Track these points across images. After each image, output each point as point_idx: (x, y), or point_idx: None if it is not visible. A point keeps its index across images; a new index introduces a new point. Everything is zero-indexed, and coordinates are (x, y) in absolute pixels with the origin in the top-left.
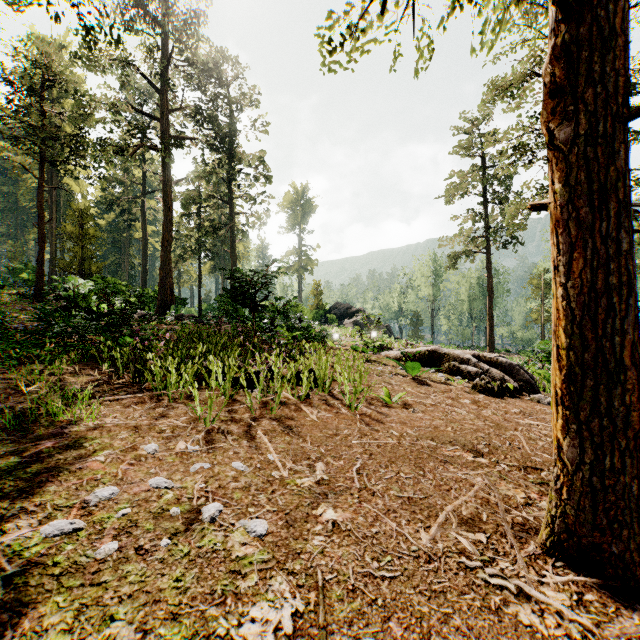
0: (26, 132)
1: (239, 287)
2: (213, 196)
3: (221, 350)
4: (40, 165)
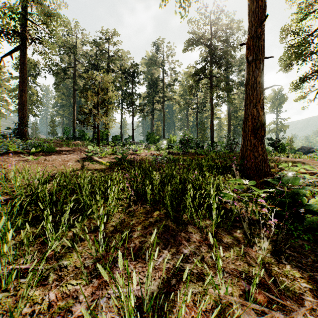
0: (196, 106)
1: (271, 142)
2: (241, 109)
3: (276, 154)
4: (196, 113)
